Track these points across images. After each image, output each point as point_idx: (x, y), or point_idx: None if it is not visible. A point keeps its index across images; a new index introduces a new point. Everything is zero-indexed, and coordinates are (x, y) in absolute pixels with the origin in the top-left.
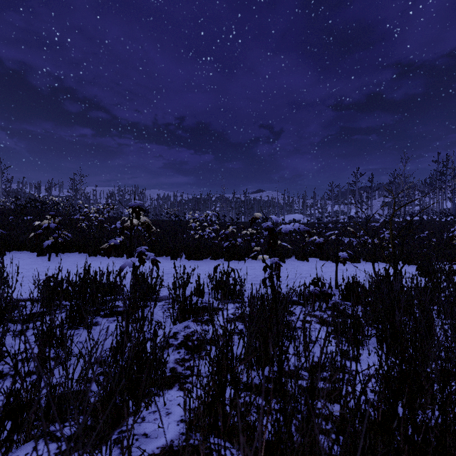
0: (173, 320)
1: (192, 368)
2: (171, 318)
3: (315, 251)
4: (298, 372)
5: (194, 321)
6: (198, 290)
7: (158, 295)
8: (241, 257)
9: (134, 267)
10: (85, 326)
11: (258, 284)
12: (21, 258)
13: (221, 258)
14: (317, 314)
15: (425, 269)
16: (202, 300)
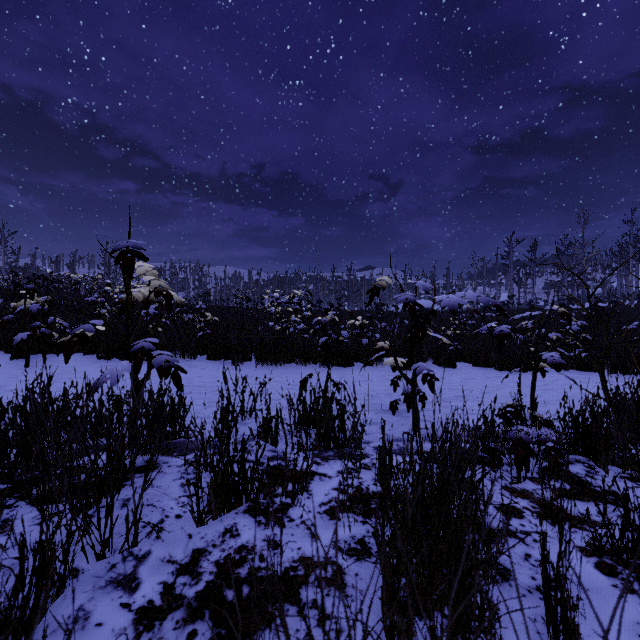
0: (197, 515)
1: None
2: (192, 508)
3: (464, 352)
4: None
5: (249, 513)
6: (267, 428)
7: (187, 437)
8: (348, 361)
9: (134, 382)
10: None
11: (384, 412)
12: None
13: (315, 363)
14: (528, 489)
15: None
16: (275, 450)
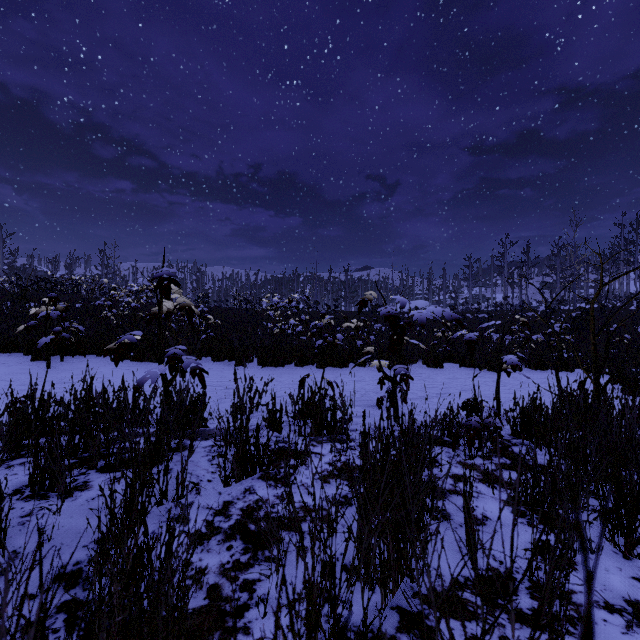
0: (225, 479)
1: (251, 585)
2: (221, 474)
3: (452, 353)
4: (484, 635)
5: (262, 479)
6: (272, 419)
7: (206, 427)
8: (343, 362)
9: (165, 381)
10: (62, 492)
11: (371, 407)
12: (7, 364)
13: (312, 364)
14: (477, 463)
15: (629, 382)
16: (279, 436)
